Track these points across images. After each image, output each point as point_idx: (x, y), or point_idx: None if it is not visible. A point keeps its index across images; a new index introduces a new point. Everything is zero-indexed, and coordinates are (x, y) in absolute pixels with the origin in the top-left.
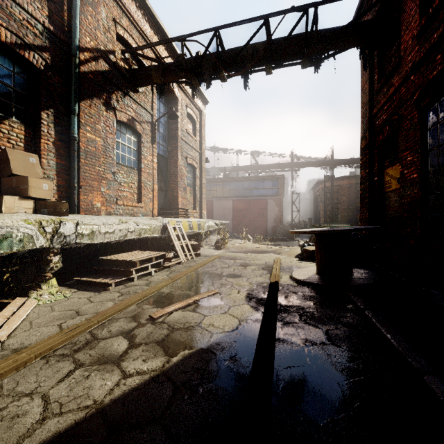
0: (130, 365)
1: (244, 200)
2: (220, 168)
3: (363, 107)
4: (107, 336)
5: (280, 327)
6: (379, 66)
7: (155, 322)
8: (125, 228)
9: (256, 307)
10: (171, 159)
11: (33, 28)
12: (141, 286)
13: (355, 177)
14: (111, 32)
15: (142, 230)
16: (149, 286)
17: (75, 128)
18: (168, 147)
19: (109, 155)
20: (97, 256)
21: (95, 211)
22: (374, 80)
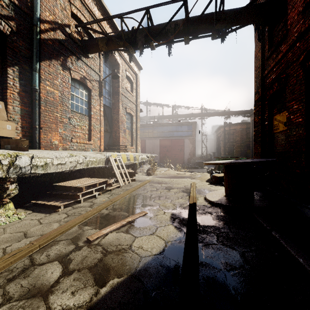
0: (57, 300)
1: (168, 140)
2: (151, 117)
3: (257, 70)
4: (44, 261)
5: (201, 249)
6: (269, 39)
7: (91, 244)
8: (75, 160)
9: (179, 228)
10: (114, 109)
11: (0, 1)
12: (86, 207)
13: (246, 124)
14: (67, 10)
15: (89, 162)
16: (92, 207)
17: (37, 82)
18: (112, 100)
19: (65, 104)
20: (53, 182)
21: (53, 147)
22: (265, 50)
